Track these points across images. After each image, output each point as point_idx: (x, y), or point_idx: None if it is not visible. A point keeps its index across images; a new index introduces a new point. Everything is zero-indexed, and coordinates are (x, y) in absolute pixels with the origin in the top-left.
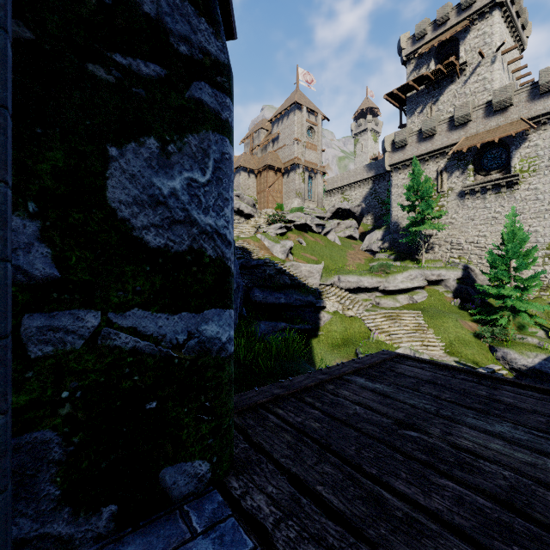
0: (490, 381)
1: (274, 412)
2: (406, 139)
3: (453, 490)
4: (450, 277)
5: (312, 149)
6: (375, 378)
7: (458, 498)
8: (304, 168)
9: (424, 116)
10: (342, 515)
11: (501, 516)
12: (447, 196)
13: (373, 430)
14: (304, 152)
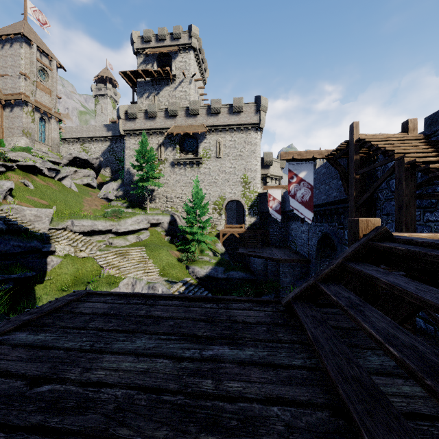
0: (153, 300)
1: None
2: (137, 114)
3: None
4: (165, 220)
5: (45, 92)
6: (45, 327)
7: None
8: (35, 107)
9: (150, 101)
10: None
11: None
12: (164, 163)
13: None
14: (35, 91)
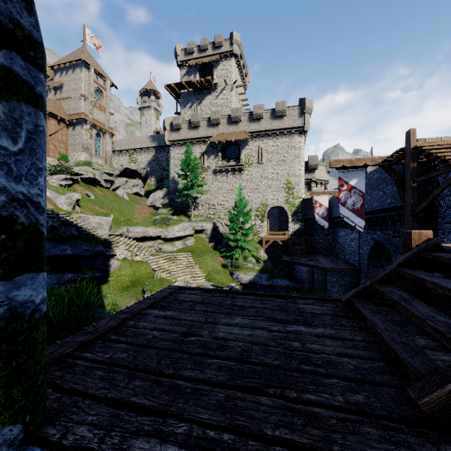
0: (232, 294)
1: (82, 358)
2: (181, 124)
3: (216, 363)
4: (209, 227)
5: (100, 110)
6: (166, 307)
7: (219, 366)
8: (92, 125)
9: (192, 111)
10: (152, 408)
11: (239, 367)
12: (207, 171)
13: (168, 344)
14: (92, 110)
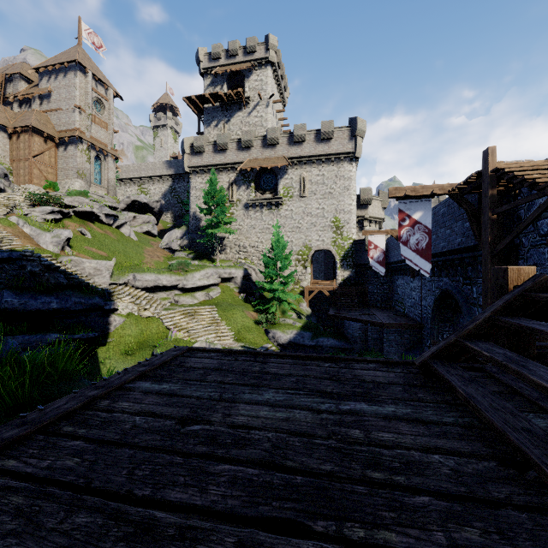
0: (262, 358)
1: None
2: (204, 146)
3: (229, 472)
4: (239, 275)
5: (101, 126)
6: (164, 378)
7: (232, 478)
8: (90, 145)
9: (218, 130)
10: None
11: (265, 477)
12: (236, 205)
13: (153, 439)
14: (90, 126)
